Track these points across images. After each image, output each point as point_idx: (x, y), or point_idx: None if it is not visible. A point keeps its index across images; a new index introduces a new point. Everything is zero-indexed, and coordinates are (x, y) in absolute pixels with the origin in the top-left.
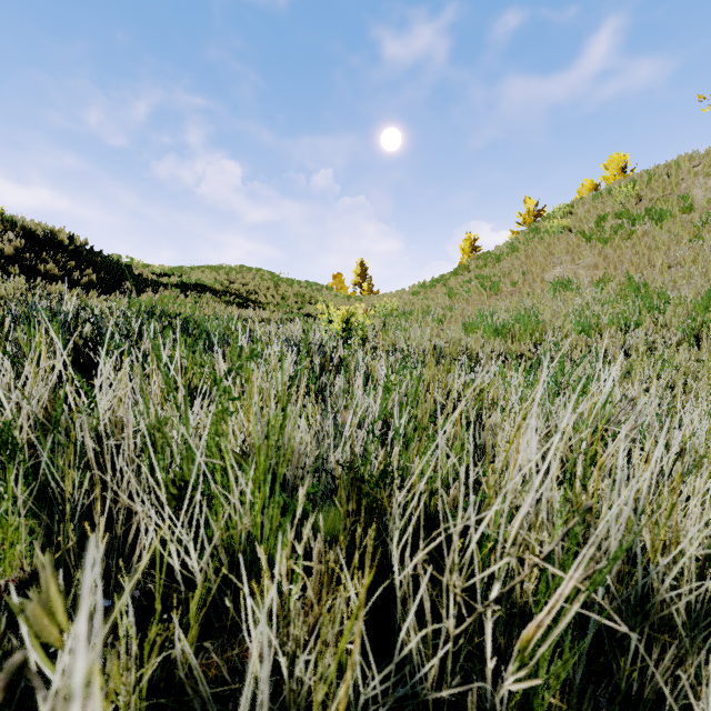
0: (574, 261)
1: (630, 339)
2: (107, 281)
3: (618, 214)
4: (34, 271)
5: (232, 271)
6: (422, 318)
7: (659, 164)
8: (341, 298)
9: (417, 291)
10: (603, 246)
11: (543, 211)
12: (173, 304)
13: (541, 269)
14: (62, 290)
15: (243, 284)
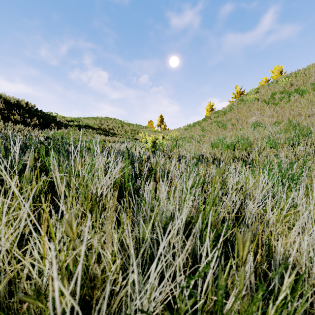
0: (261, 114)
1: (297, 151)
2: (43, 124)
3: (281, 92)
4: (9, 119)
5: (102, 119)
6: (190, 140)
7: (299, 69)
8: (152, 131)
9: (186, 128)
10: (275, 106)
11: (244, 92)
12: (74, 134)
13: (246, 117)
14: (21, 127)
15: (107, 125)
